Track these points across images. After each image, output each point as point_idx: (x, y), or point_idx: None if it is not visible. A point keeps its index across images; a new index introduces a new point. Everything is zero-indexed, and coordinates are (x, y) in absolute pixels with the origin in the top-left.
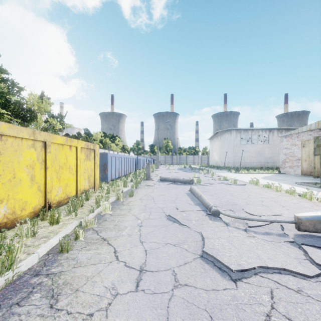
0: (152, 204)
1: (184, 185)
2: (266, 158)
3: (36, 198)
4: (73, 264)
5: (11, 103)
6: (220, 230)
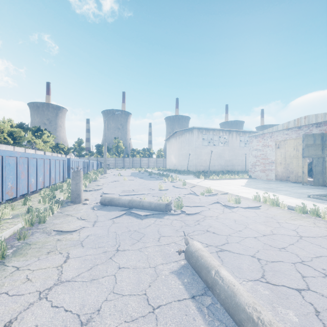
0: None
1: (155, 219)
2: (226, 161)
3: None
4: None
5: None
6: None
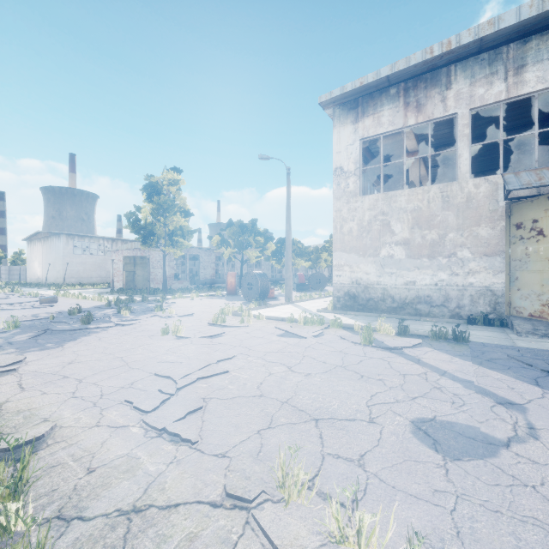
0: None
1: None
2: (109, 272)
3: None
4: None
5: None
6: None
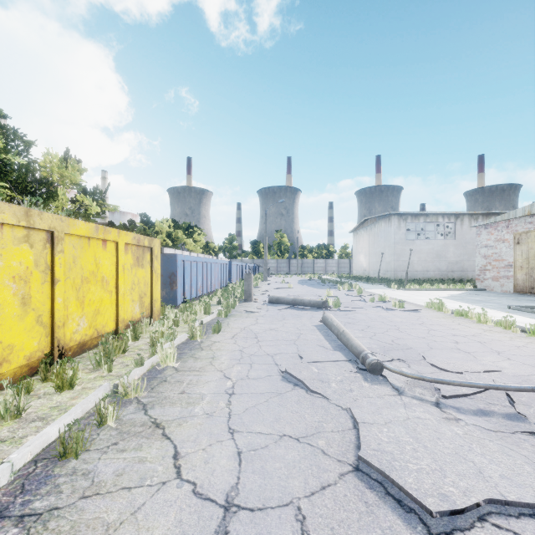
0: (255, 347)
1: (312, 311)
2: (450, 263)
3: (33, 338)
4: (84, 487)
5: (10, 167)
6: (387, 405)
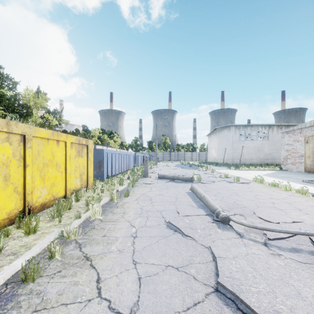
0: (150, 206)
1: (184, 183)
2: (266, 154)
3: (11, 201)
4: (36, 303)
5: (3, 97)
6: (234, 245)
